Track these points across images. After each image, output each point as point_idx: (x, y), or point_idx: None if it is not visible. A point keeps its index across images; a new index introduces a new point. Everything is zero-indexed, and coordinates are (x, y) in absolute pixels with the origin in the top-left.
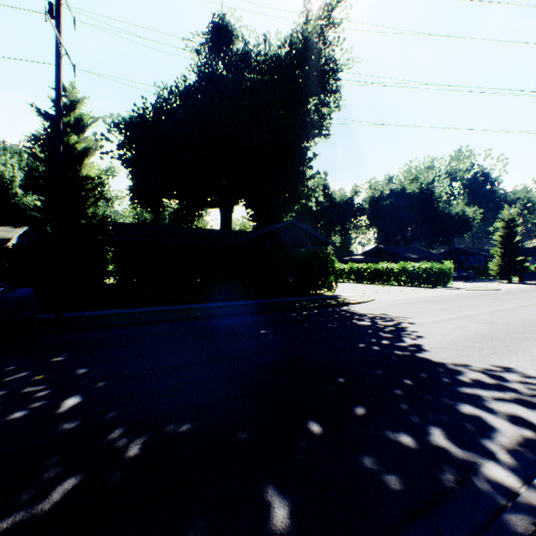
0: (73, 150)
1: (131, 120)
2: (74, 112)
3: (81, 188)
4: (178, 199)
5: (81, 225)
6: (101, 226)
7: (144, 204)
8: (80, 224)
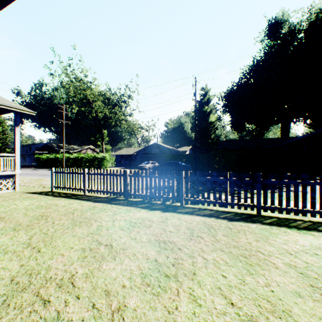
0: (205, 112)
1: (225, 95)
2: (206, 96)
3: (209, 127)
4: (251, 124)
5: (208, 143)
6: (216, 142)
7: (235, 129)
8: (208, 142)
